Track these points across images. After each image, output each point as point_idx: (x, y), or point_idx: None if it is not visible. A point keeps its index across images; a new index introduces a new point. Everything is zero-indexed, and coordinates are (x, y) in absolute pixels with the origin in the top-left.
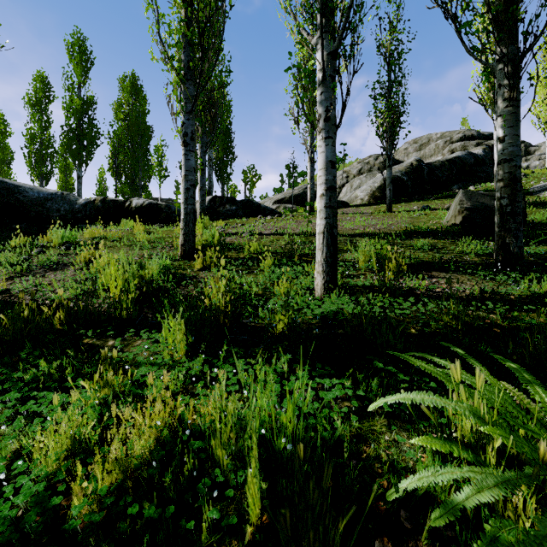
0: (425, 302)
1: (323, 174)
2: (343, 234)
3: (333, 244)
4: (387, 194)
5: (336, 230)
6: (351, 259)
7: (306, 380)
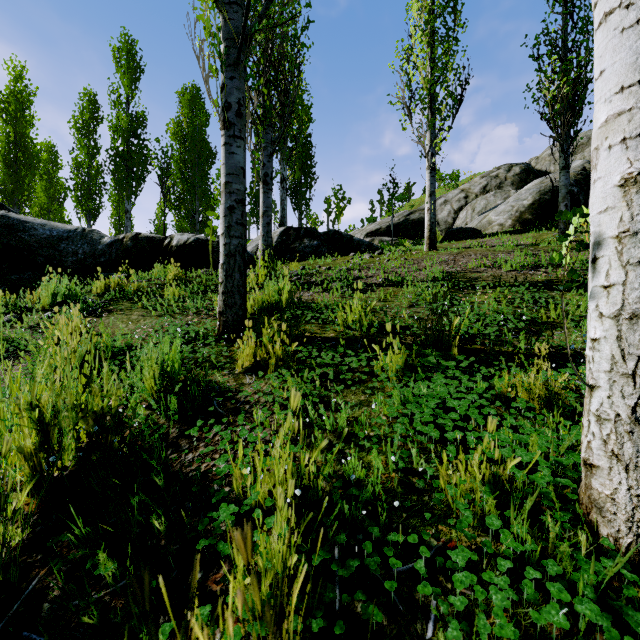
0: None
1: None
2: (512, 284)
3: None
4: None
5: None
6: (581, 348)
7: None
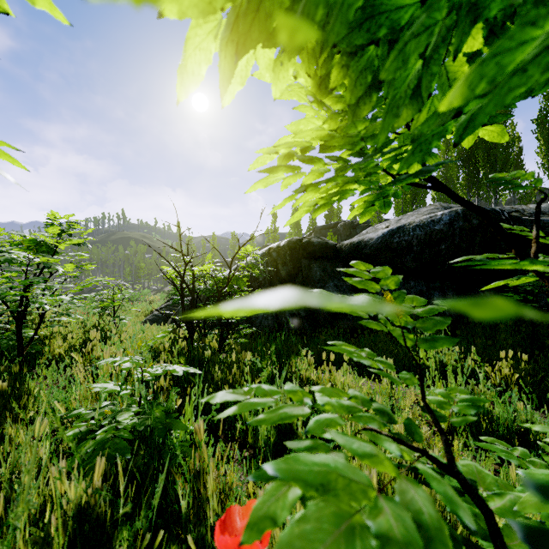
0: None
1: None
2: None
3: None
4: None
5: None
6: None
7: None
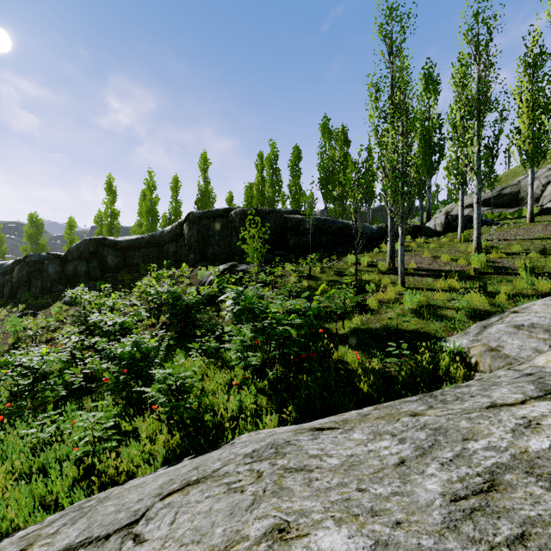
0: None
1: None
2: None
3: None
4: None
5: None
6: None
7: None
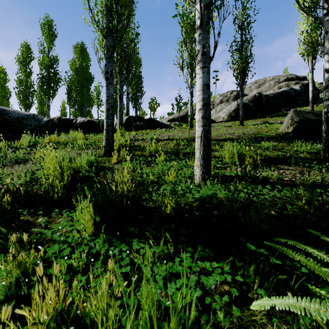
0: (278, 188)
1: (201, 94)
2: (212, 139)
3: (208, 145)
4: (240, 114)
5: (210, 135)
6: (219, 156)
7: (189, 263)
